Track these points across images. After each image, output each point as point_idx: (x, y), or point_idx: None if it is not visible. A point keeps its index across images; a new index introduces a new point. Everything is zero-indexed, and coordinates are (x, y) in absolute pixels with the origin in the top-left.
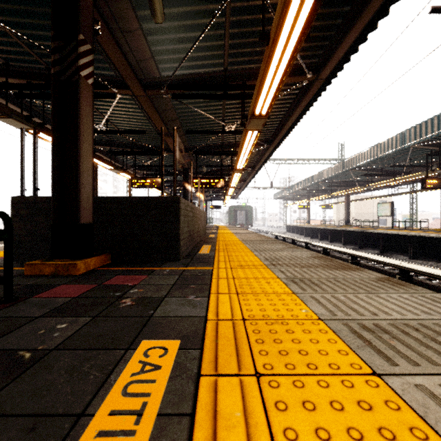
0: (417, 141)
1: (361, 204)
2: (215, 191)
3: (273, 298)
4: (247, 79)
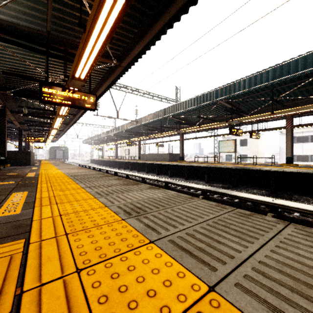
0: (121, 131)
1: (130, 148)
2: None
3: (50, 166)
4: (52, 115)
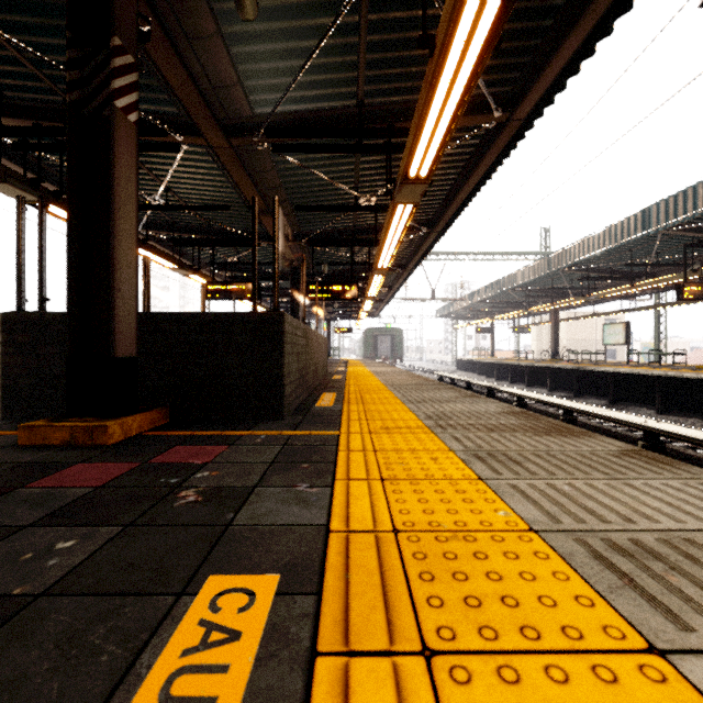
0: (669, 223)
1: (576, 325)
2: (342, 305)
3: (446, 489)
4: (396, 120)
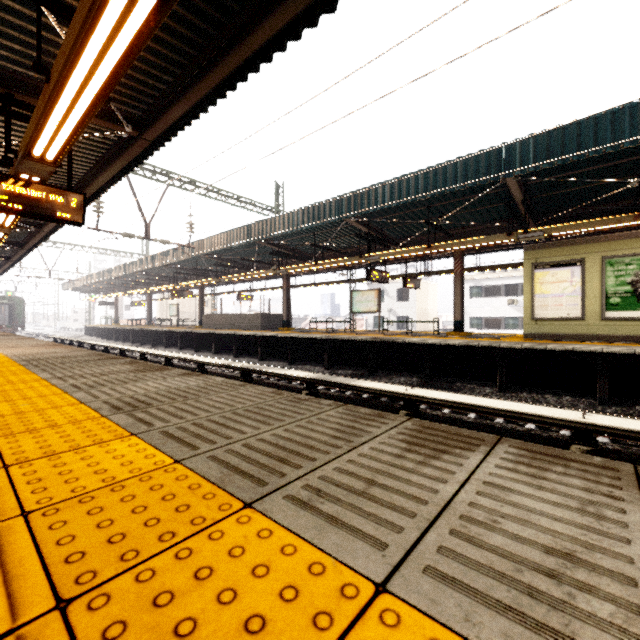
0: (159, 265)
1: (183, 302)
2: None
3: None
4: None
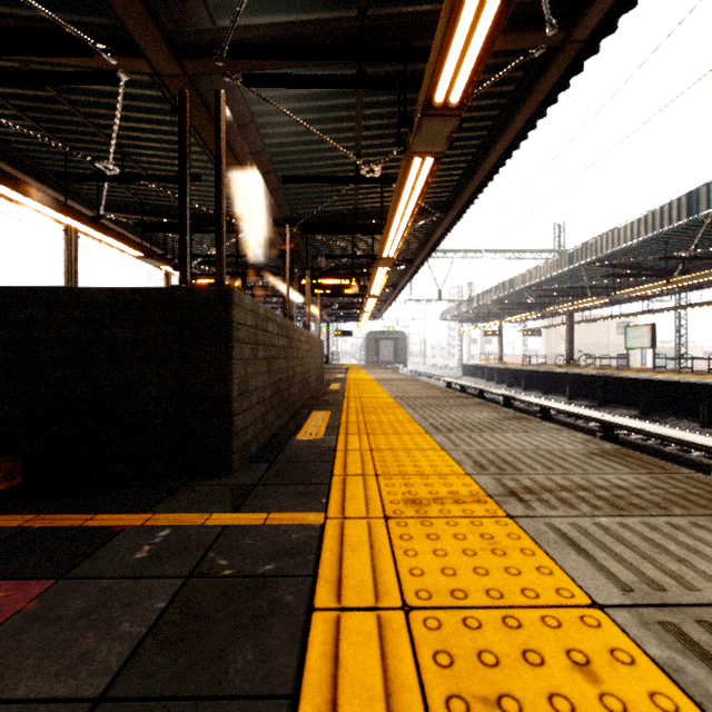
0: None
1: (587, 328)
2: (343, 306)
3: None
4: (412, 36)
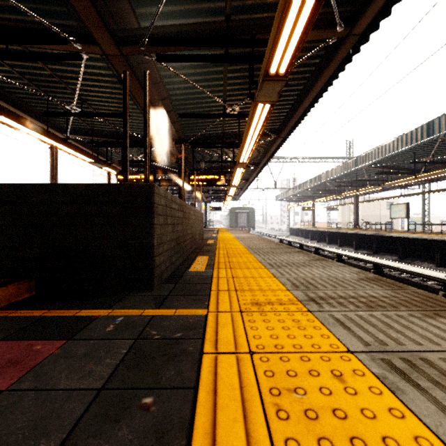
0: None
1: (367, 206)
2: (215, 192)
3: None
4: (257, 32)
